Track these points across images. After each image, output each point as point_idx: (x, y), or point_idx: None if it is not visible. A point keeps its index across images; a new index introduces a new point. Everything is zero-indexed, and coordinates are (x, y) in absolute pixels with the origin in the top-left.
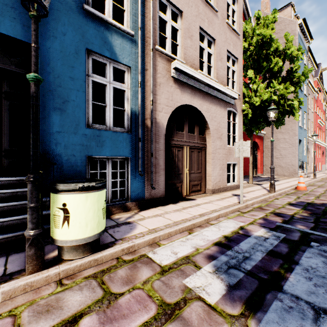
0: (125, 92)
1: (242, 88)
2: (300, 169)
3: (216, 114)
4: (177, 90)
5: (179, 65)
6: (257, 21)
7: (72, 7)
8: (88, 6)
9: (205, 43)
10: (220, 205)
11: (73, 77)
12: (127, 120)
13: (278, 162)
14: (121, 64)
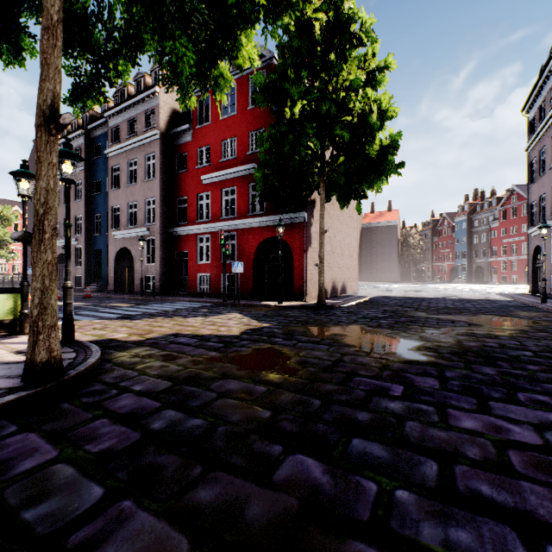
0: None
1: None
2: None
3: None
4: None
5: None
6: None
7: None
8: None
9: None
10: None
11: None
12: None
13: None
14: None
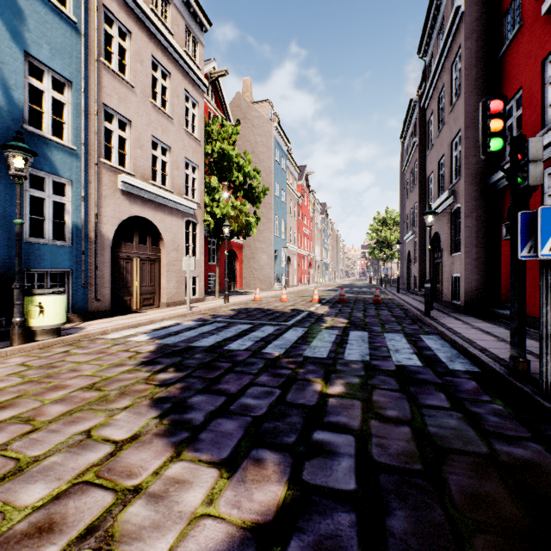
0: (66, 205)
1: (204, 196)
2: (277, 282)
3: (172, 225)
4: (125, 201)
5: (128, 179)
6: (222, 126)
7: (10, 127)
8: (28, 126)
9: (159, 151)
10: (169, 313)
11: (11, 193)
12: (69, 233)
13: (257, 274)
14: (62, 178)
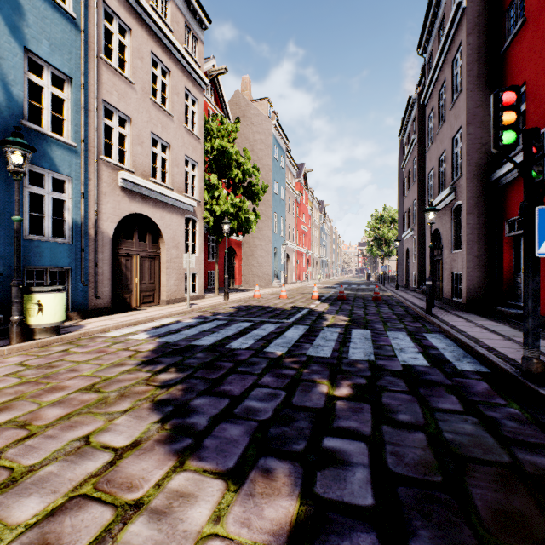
0: (65, 202)
1: (204, 194)
2: (276, 279)
3: (172, 222)
4: (125, 198)
5: (128, 176)
6: (221, 124)
7: (9, 123)
8: (27, 122)
9: (159, 148)
10: (169, 310)
11: (10, 190)
12: (69, 230)
13: (256, 271)
14: (62, 174)
